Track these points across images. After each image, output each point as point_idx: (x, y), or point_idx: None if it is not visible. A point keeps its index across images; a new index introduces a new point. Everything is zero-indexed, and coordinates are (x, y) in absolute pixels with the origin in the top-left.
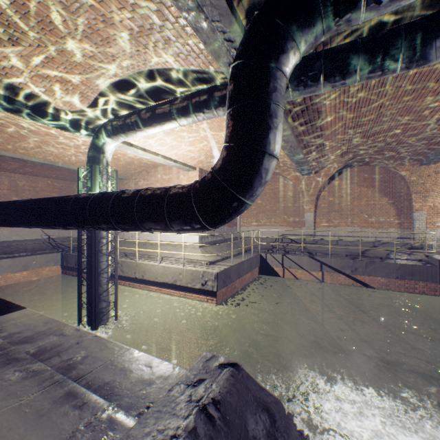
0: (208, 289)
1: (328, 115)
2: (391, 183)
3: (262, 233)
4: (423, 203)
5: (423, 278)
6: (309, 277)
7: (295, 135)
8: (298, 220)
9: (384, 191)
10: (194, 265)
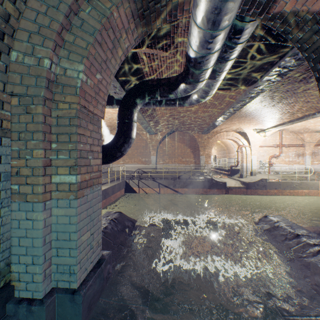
0: None
1: (159, 110)
2: (191, 141)
3: (126, 168)
4: (204, 152)
5: (202, 187)
6: (153, 191)
7: (144, 117)
8: (148, 160)
9: (189, 145)
10: None
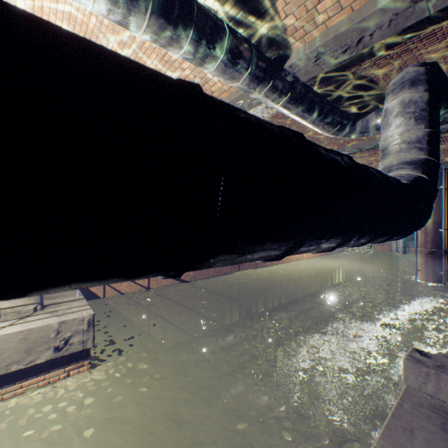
0: (74, 350)
1: None
2: None
3: None
4: None
5: None
6: (136, 287)
7: None
8: None
9: None
10: (7, 322)
